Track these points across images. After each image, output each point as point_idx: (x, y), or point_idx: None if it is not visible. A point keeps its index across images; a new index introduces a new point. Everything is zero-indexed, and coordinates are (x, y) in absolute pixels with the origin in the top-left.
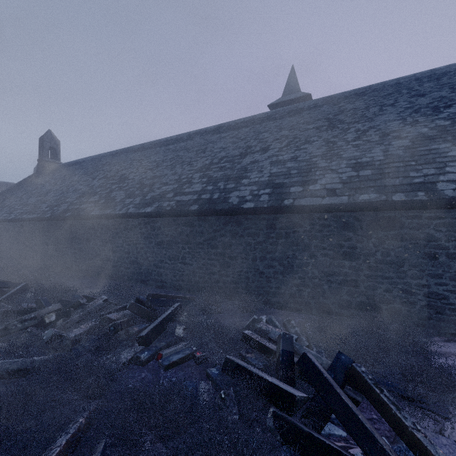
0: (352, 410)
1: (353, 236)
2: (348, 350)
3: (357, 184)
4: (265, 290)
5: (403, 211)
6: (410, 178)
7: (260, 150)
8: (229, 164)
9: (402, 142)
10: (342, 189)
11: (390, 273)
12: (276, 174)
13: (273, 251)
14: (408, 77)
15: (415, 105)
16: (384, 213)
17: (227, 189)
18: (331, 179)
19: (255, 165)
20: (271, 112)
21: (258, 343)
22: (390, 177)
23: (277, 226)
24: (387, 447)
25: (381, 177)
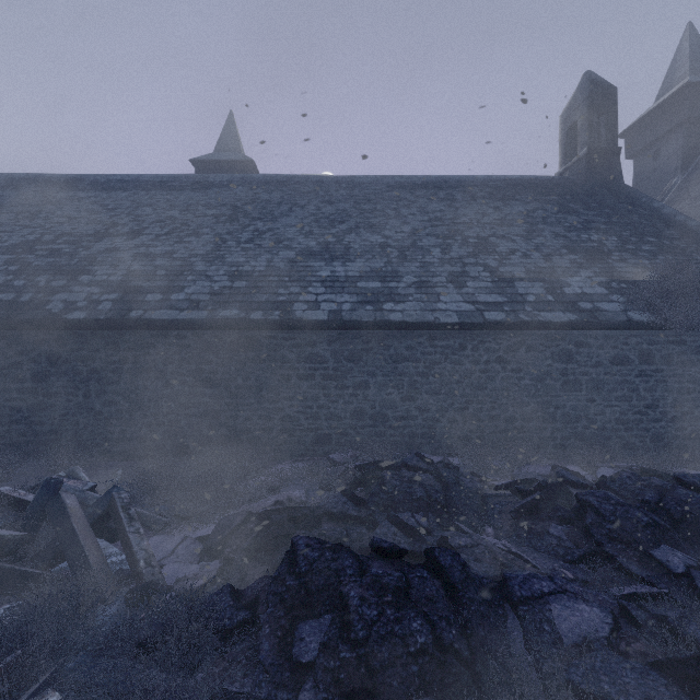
0: (77, 533)
1: (214, 358)
2: (153, 486)
3: (225, 297)
4: (104, 437)
5: (263, 331)
6: (277, 295)
7: (128, 233)
8: (70, 248)
9: (289, 253)
10: (208, 301)
11: (251, 399)
12: (136, 273)
13: (117, 381)
14: (331, 177)
15: (321, 213)
16: (245, 332)
17: (51, 287)
18: (201, 288)
19: (110, 256)
20: (167, 177)
21: (15, 499)
22: (260, 292)
23: (122, 347)
24: (92, 553)
25: (253, 291)
